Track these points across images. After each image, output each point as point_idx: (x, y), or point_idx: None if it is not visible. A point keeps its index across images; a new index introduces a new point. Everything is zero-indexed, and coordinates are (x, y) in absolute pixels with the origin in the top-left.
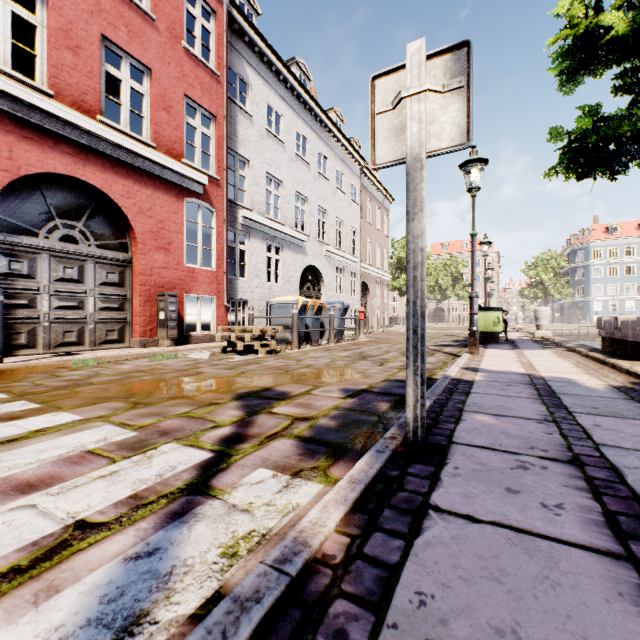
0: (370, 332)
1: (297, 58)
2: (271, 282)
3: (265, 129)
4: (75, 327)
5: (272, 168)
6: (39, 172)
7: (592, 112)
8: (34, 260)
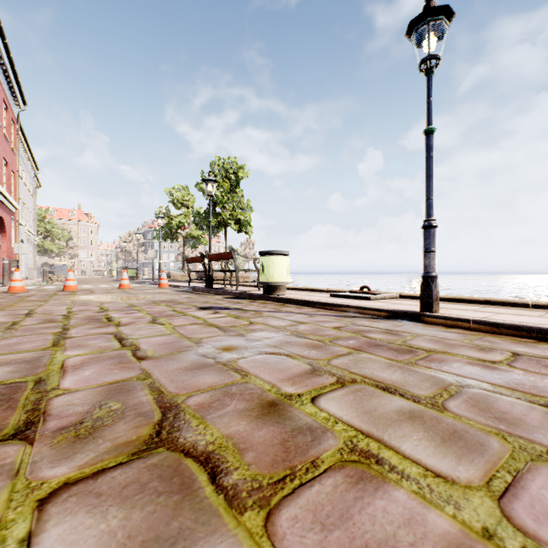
0: None
1: None
2: None
3: None
4: None
5: None
6: None
7: (162, 229)
8: None
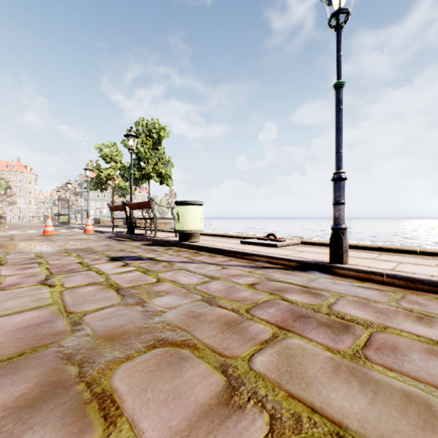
0: None
1: None
2: None
3: None
4: None
5: None
6: None
7: (93, 180)
8: None
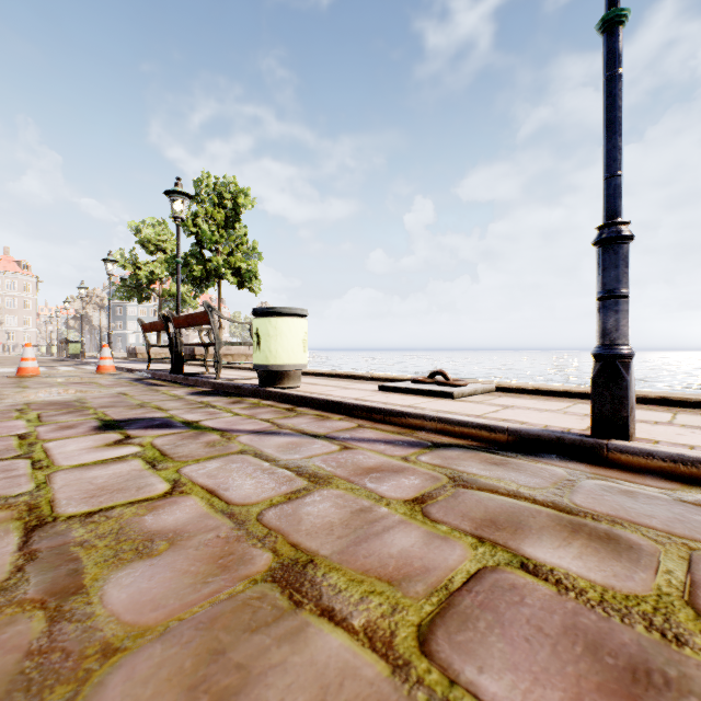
0: None
1: None
2: None
3: None
4: None
5: None
6: None
7: (125, 282)
8: None
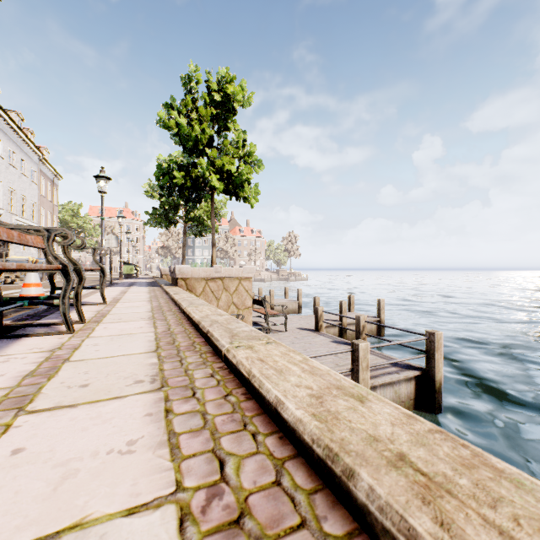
0: None
1: None
2: None
3: None
4: None
5: None
6: None
7: (155, 211)
8: None
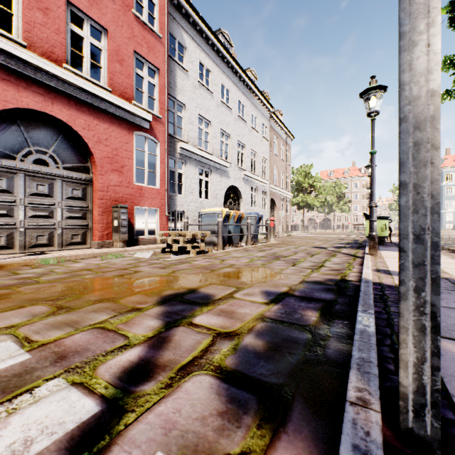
0: (277, 236)
1: (222, 29)
2: (202, 198)
3: (198, 81)
4: (46, 232)
5: (203, 111)
6: (15, 107)
7: None
8: (12, 178)
